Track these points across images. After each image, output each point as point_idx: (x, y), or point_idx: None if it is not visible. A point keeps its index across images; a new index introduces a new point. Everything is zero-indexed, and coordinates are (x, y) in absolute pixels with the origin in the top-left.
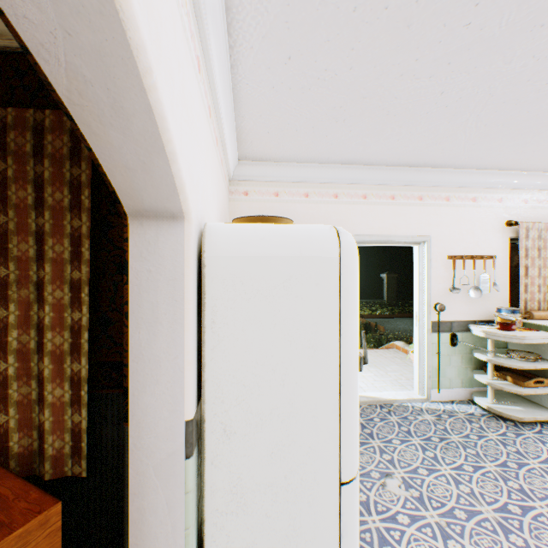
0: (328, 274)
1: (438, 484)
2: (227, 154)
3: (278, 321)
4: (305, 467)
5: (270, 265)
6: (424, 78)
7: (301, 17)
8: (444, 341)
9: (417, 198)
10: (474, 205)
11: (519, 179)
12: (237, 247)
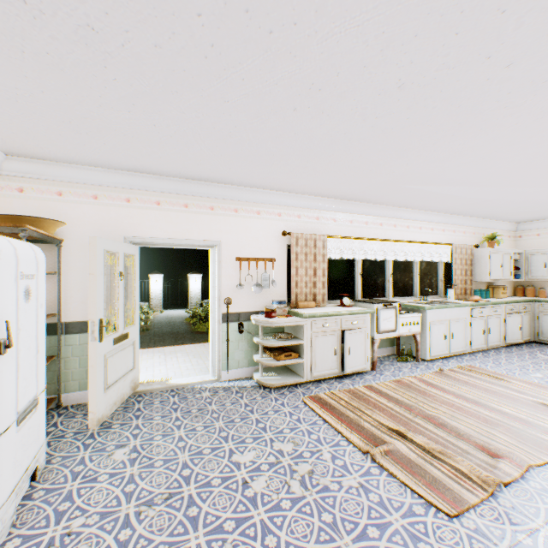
0: None
1: (163, 444)
2: None
3: None
4: None
5: None
6: (125, 111)
7: None
8: (234, 329)
9: (209, 208)
10: (259, 217)
11: (292, 199)
12: None
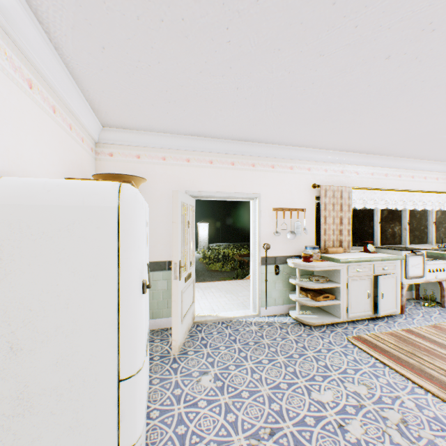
0: (108, 219)
1: (239, 375)
2: (80, 121)
3: (63, 257)
4: (87, 371)
5: (55, 212)
6: (218, 76)
7: (97, 17)
8: (271, 271)
9: (251, 165)
10: (292, 172)
11: (321, 155)
12: (25, 197)
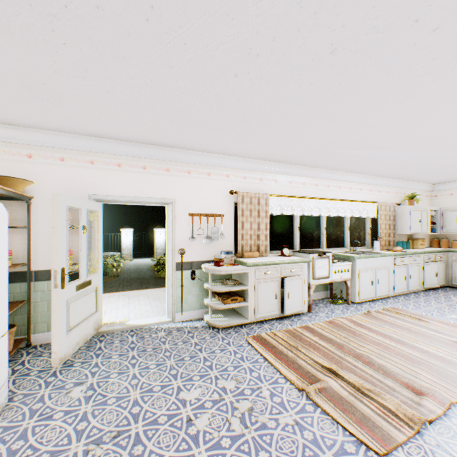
0: None
1: (117, 382)
2: None
3: None
4: None
5: None
6: (79, 77)
7: None
8: (187, 276)
9: (165, 169)
10: (210, 178)
11: (239, 162)
12: None
